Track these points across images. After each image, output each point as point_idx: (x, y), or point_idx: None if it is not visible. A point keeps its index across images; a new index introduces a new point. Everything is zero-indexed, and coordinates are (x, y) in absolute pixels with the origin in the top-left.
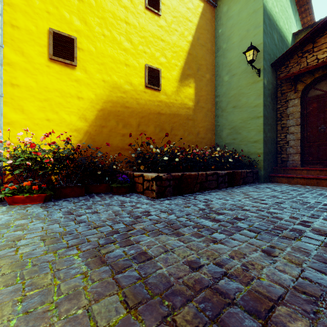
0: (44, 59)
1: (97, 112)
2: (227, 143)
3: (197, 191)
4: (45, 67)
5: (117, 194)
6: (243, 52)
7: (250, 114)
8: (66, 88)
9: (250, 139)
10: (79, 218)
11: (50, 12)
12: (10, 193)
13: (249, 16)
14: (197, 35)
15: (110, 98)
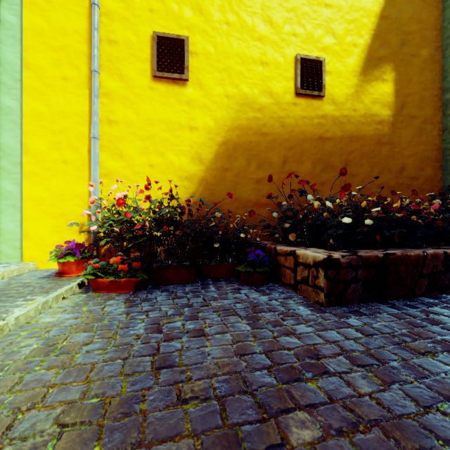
0: (146, 79)
1: (217, 147)
2: None
3: (423, 293)
4: (147, 90)
5: (247, 285)
6: None
7: None
8: (174, 116)
9: None
10: (165, 350)
11: (154, 8)
12: (93, 274)
13: None
14: None
15: (236, 122)
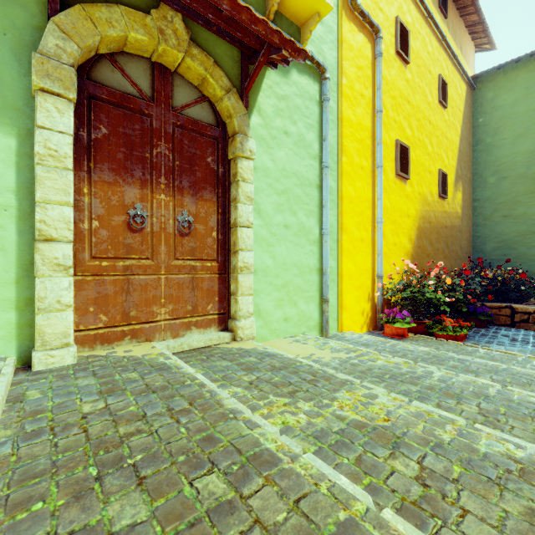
0: (393, 175)
1: (416, 230)
2: (492, 259)
3: None
4: (393, 184)
5: (483, 328)
6: None
7: (530, 227)
8: (402, 206)
9: (531, 256)
10: None
11: (395, 120)
12: (455, 331)
13: (530, 112)
14: (463, 126)
15: (422, 213)
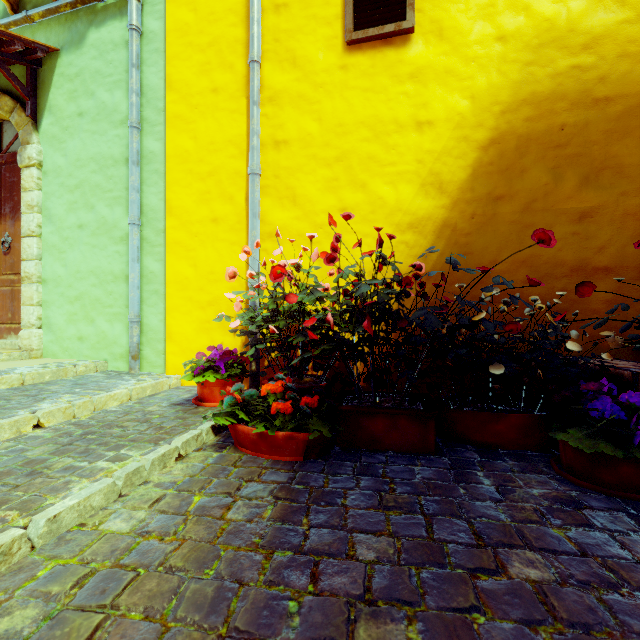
0: (335, 53)
1: (477, 153)
2: None
3: None
4: (336, 72)
5: (593, 490)
6: None
7: None
8: (386, 108)
9: None
10: None
11: None
12: (231, 414)
13: None
14: None
15: (524, 90)
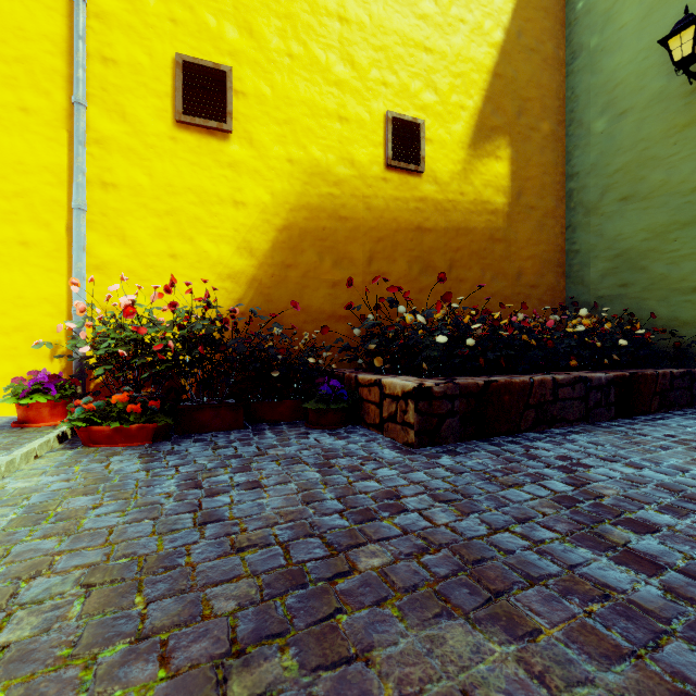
0: (166, 124)
1: (275, 233)
2: (601, 296)
3: (530, 428)
4: (167, 141)
5: (318, 429)
6: (661, 39)
7: (677, 213)
8: (210, 183)
9: (679, 282)
10: (209, 505)
11: (178, 18)
12: (85, 420)
13: None
14: (517, 26)
15: (303, 199)
